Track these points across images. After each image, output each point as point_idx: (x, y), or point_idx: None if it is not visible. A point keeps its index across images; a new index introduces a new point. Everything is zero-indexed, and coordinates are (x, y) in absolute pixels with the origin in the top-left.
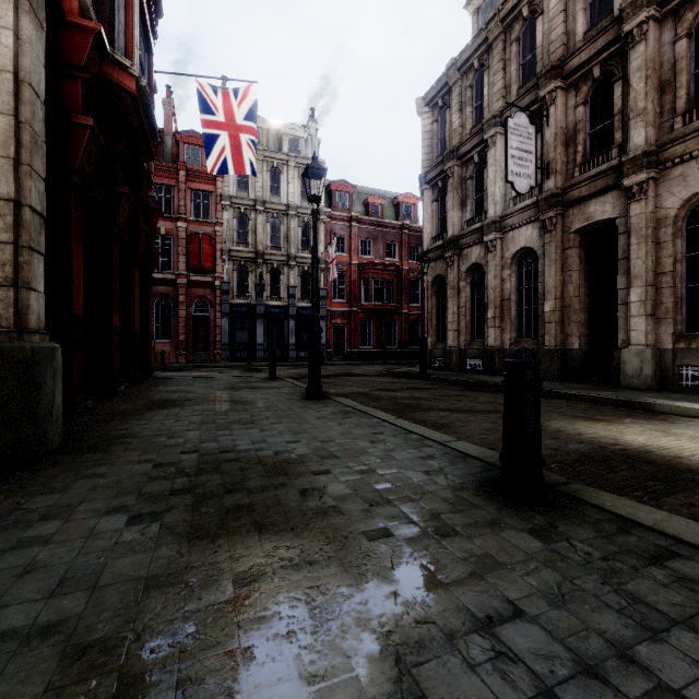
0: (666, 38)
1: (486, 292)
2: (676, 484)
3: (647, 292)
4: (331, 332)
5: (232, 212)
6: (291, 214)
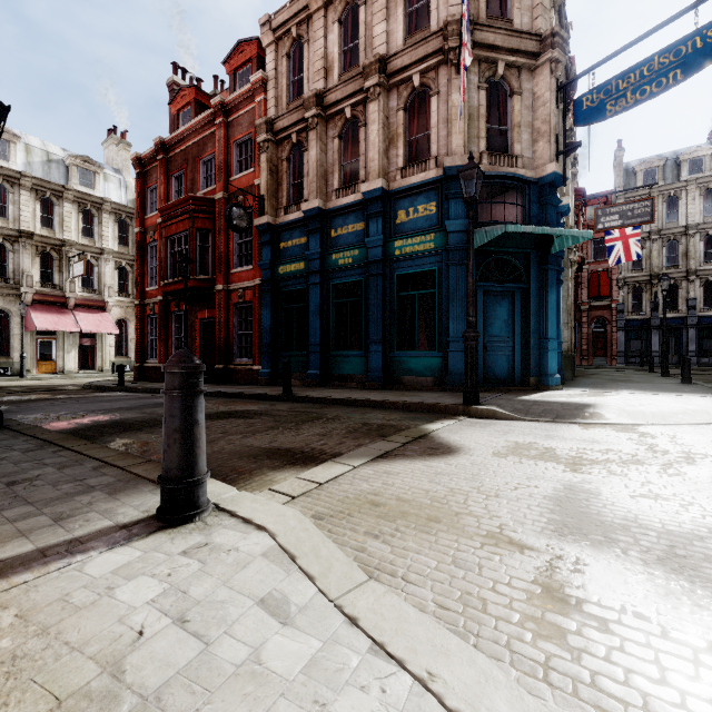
0: None
1: None
2: None
3: None
4: None
5: None
6: (689, 233)
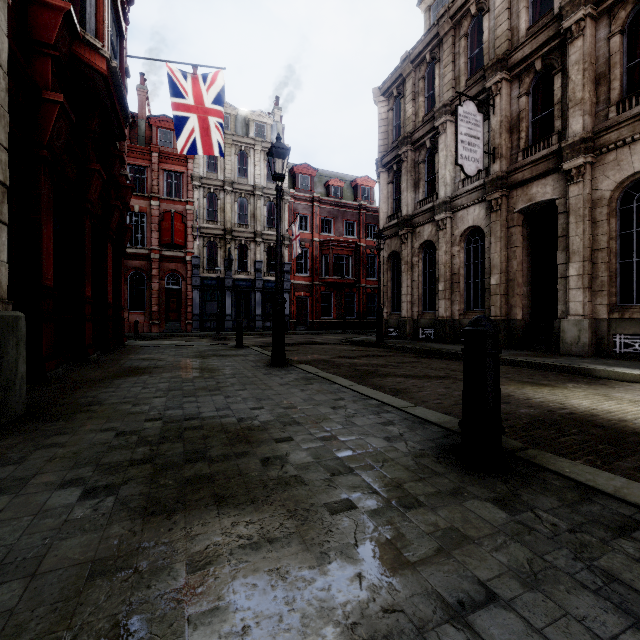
0: (602, 35)
1: (437, 266)
2: (625, 447)
3: (584, 266)
4: (294, 304)
5: (202, 192)
6: (257, 194)
